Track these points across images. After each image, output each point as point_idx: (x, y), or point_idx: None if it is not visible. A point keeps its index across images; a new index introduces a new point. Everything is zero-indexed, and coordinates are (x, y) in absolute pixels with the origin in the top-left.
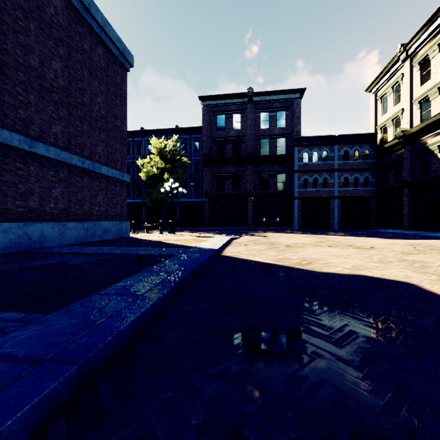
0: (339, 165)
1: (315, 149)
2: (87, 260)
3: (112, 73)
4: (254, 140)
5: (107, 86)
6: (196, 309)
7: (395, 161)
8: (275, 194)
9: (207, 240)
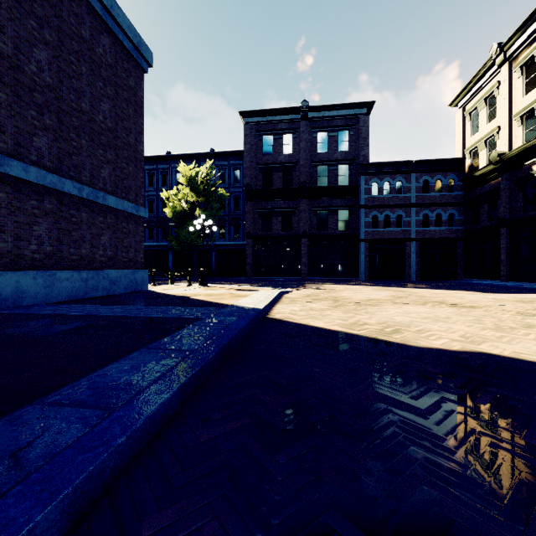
0: (417, 198)
1: (386, 178)
2: (69, 327)
3: (123, 72)
4: (310, 167)
5: (116, 89)
6: (220, 435)
7: (489, 193)
8: (336, 235)
9: (249, 295)
